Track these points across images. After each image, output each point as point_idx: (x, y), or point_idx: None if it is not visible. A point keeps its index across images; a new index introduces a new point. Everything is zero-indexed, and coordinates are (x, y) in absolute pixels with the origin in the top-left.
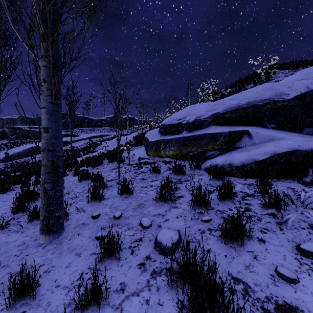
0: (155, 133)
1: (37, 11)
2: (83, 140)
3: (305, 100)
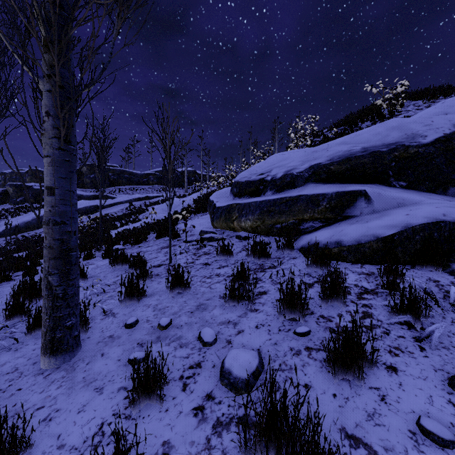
0: (226, 195)
1: (35, 3)
2: (121, 203)
3: (451, 144)
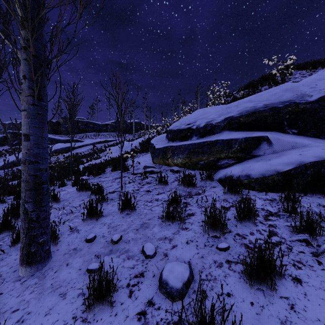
0: (162, 139)
1: None
2: (87, 145)
3: None
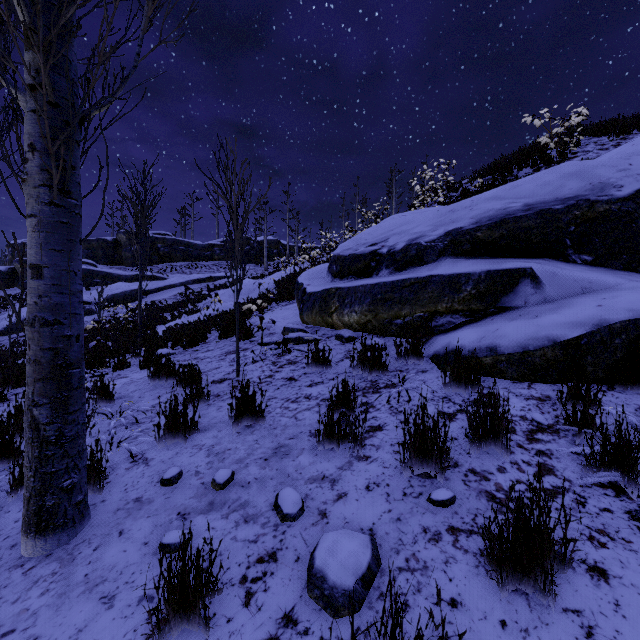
0: (321, 275)
1: None
2: (174, 287)
3: None
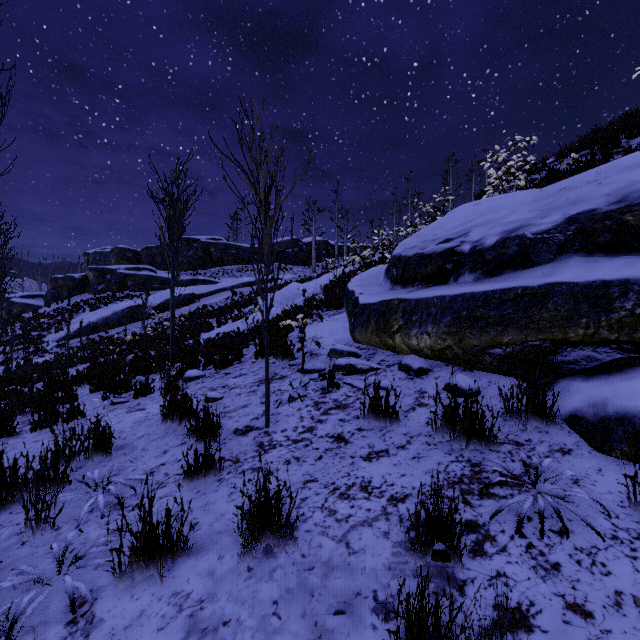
0: (376, 280)
1: None
2: (225, 290)
3: None
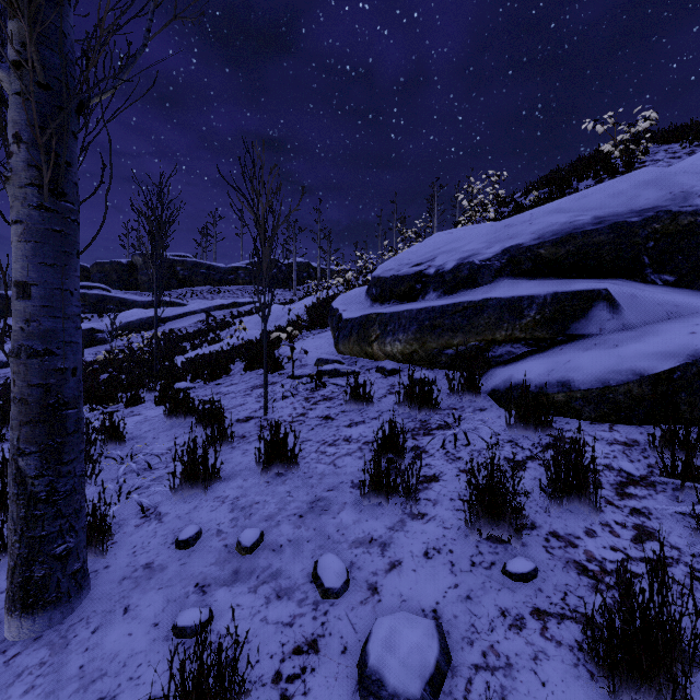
0: (358, 299)
1: None
2: (194, 314)
3: None
